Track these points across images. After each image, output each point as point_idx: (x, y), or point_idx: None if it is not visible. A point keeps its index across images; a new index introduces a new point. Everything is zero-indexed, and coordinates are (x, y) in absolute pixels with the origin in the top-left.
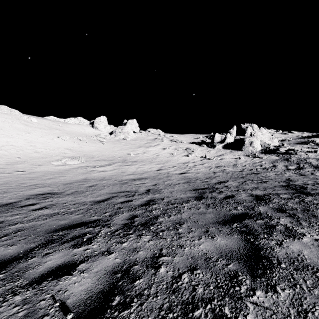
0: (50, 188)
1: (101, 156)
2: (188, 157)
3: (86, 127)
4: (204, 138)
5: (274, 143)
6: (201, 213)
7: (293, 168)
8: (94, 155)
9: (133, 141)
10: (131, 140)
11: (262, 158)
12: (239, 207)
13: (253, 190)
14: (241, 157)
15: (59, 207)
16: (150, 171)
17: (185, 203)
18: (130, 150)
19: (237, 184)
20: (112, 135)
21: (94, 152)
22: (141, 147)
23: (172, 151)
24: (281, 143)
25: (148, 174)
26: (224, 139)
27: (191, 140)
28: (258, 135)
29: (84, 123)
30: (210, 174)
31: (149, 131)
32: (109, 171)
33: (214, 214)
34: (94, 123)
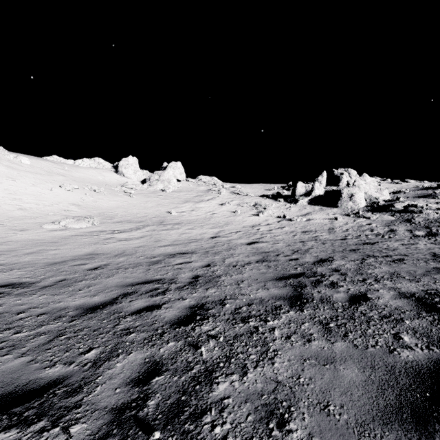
0: (20, 272)
1: (126, 215)
2: (258, 217)
3: (107, 172)
4: (279, 190)
5: (384, 196)
6: (322, 360)
7: (423, 234)
8: (116, 213)
9: (177, 194)
10: (174, 191)
11: (370, 219)
12: (407, 337)
13: (395, 281)
14: (338, 217)
15: (2, 323)
16: (200, 239)
17: (272, 318)
18: (172, 207)
19: (354, 266)
20: (145, 185)
21: (115, 209)
22: (188, 202)
23: (234, 208)
24: (393, 196)
25: (198, 244)
26: (310, 190)
27: (261, 193)
28: (361, 185)
29: (104, 166)
30: (296, 244)
31: (200, 180)
32: (135, 239)
33: (360, 366)
34: (119, 166)
